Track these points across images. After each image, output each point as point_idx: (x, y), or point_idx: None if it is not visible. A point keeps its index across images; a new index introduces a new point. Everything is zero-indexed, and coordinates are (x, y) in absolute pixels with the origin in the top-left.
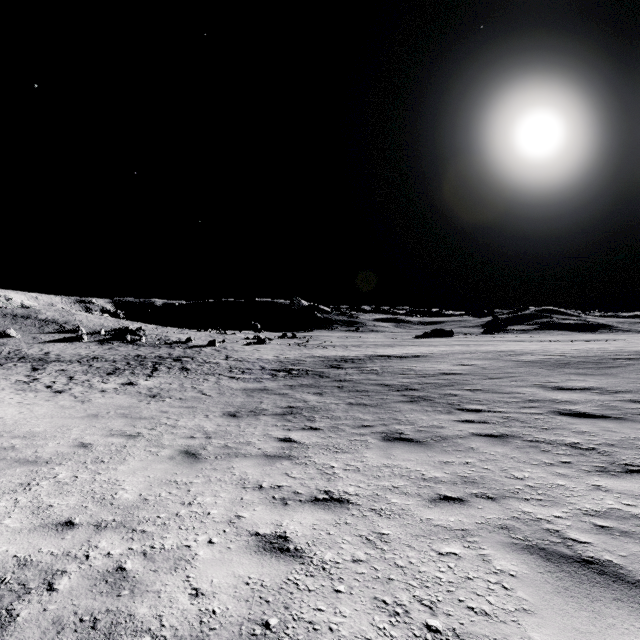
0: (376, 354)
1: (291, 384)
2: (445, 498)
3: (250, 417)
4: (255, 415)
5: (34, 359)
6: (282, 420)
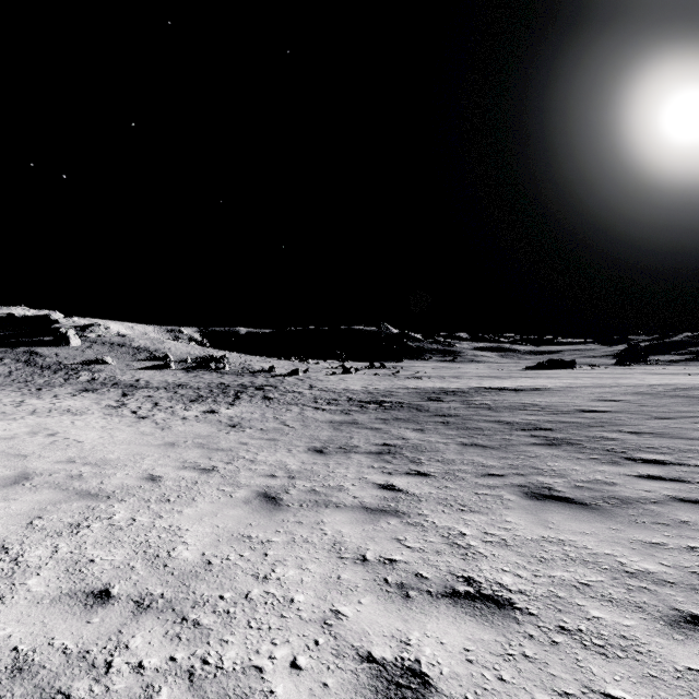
0: (482, 386)
1: (384, 418)
2: (697, 621)
3: (339, 454)
4: (345, 452)
5: (126, 385)
6: (379, 460)
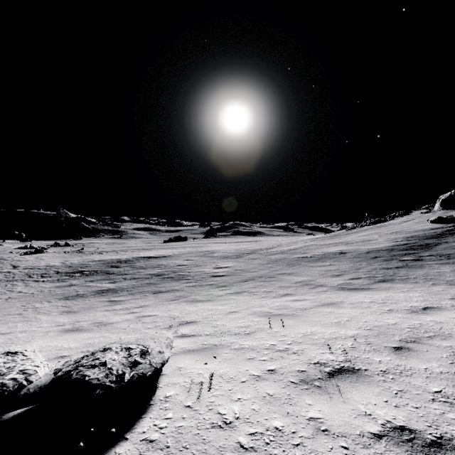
0: (140, 256)
1: (90, 280)
2: (174, 300)
3: (80, 298)
4: (82, 297)
5: None
6: (101, 296)
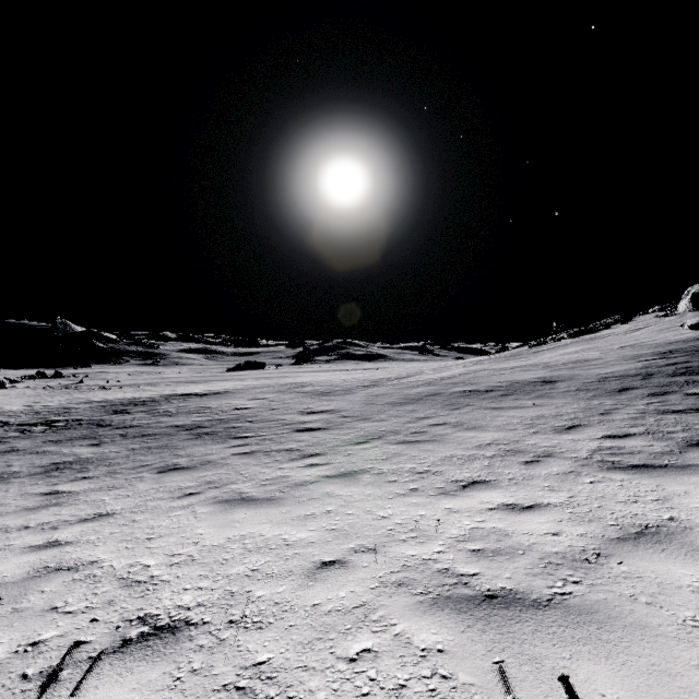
0: (175, 393)
1: (56, 439)
2: (189, 494)
3: None
4: (3, 480)
5: None
6: (45, 478)
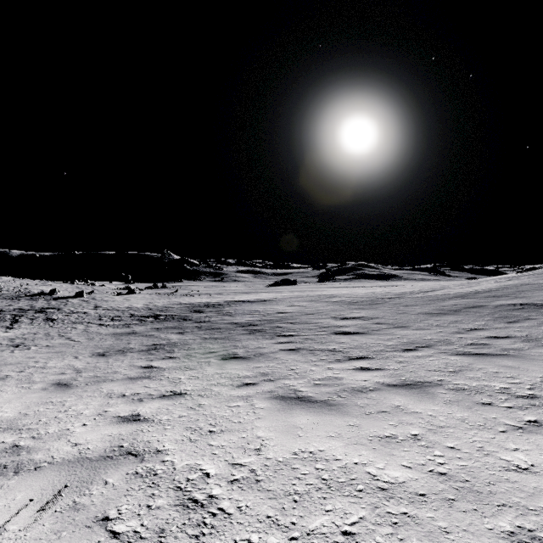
0: (234, 300)
1: (158, 327)
2: (246, 384)
3: (118, 355)
4: (123, 353)
5: None
6: (146, 354)
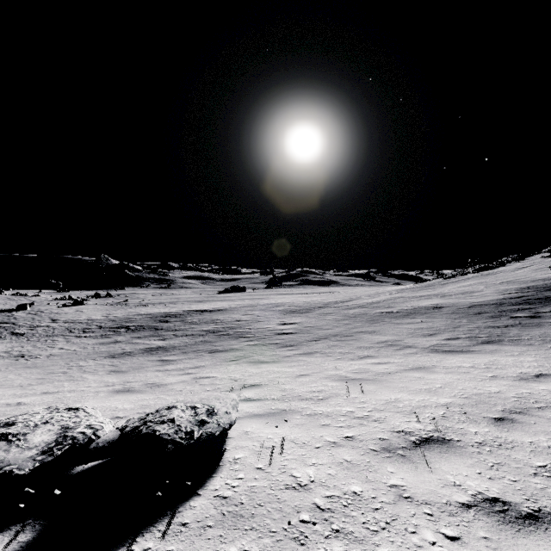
0: (192, 309)
1: (137, 336)
2: (233, 360)
3: (127, 356)
4: (129, 355)
5: None
6: (150, 354)
